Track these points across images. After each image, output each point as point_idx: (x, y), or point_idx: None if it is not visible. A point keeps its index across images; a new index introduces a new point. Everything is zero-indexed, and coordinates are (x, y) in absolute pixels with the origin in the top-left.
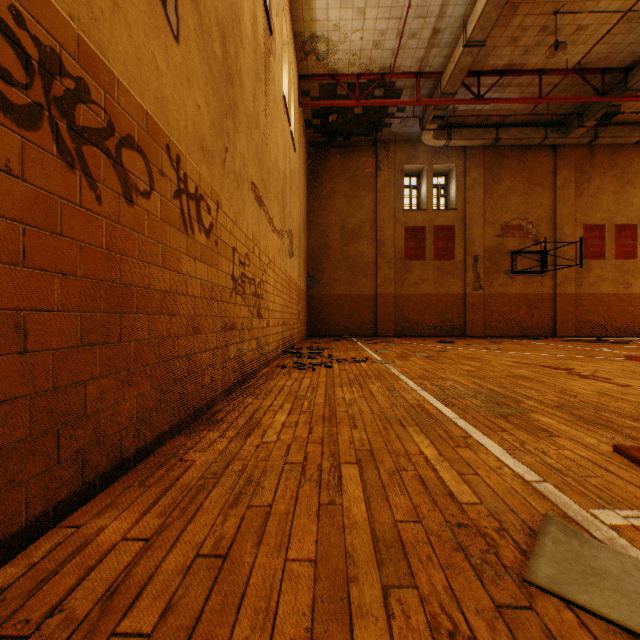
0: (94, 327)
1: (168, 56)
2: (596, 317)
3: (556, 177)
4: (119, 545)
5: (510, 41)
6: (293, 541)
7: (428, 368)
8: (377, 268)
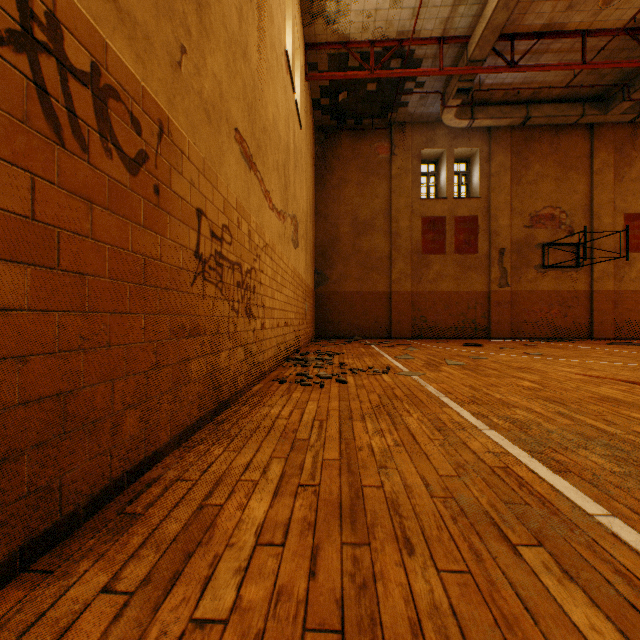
0: None
1: None
2: (639, 317)
3: (593, 160)
4: None
5: None
6: None
7: (474, 384)
8: (392, 263)
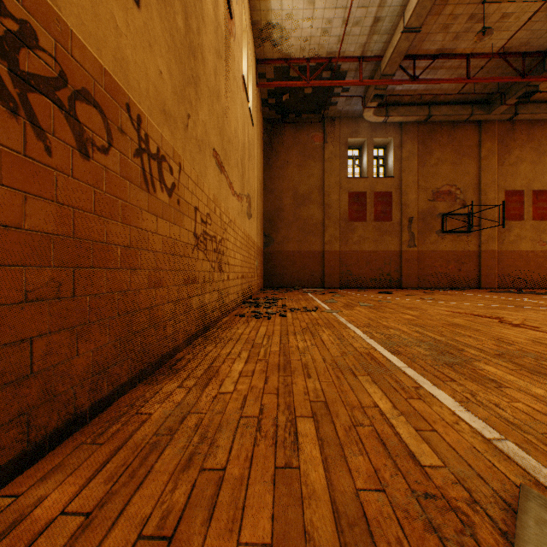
0: (42, 282)
1: (128, 18)
2: (516, 271)
3: (481, 149)
4: (55, 522)
5: (442, 28)
6: (247, 517)
7: (372, 317)
8: (324, 228)
